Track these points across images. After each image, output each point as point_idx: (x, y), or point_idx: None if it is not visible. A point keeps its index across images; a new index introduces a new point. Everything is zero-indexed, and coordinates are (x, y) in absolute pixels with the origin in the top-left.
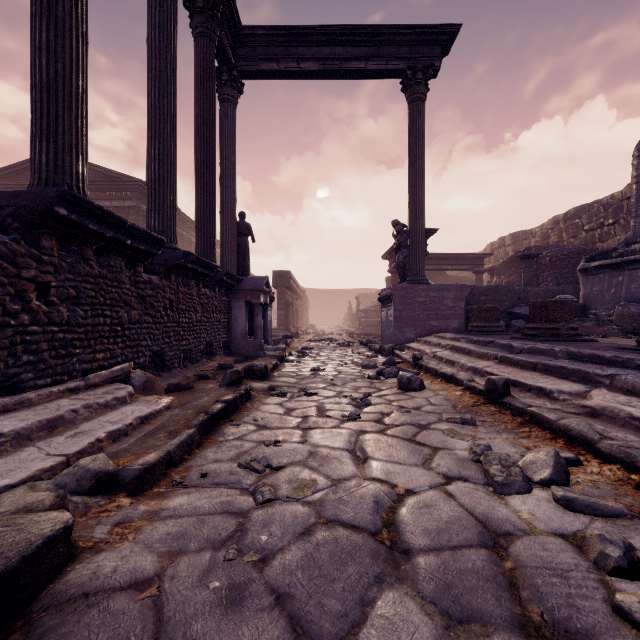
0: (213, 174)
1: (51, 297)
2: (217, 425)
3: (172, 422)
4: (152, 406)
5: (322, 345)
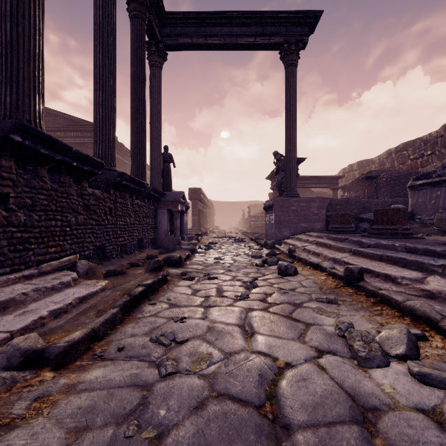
0: (144, 117)
1: (10, 205)
2: (138, 304)
3: (102, 302)
4: (90, 288)
5: (223, 241)
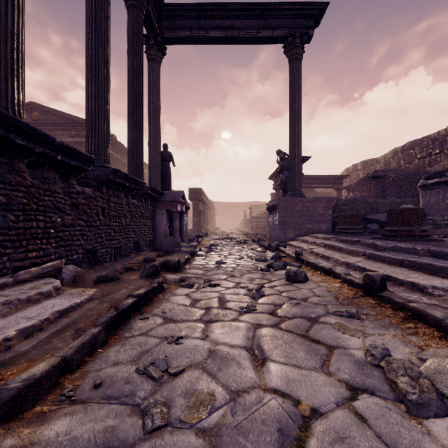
0: (141, 112)
1: None
2: (127, 319)
3: (84, 317)
4: (74, 299)
5: (225, 242)
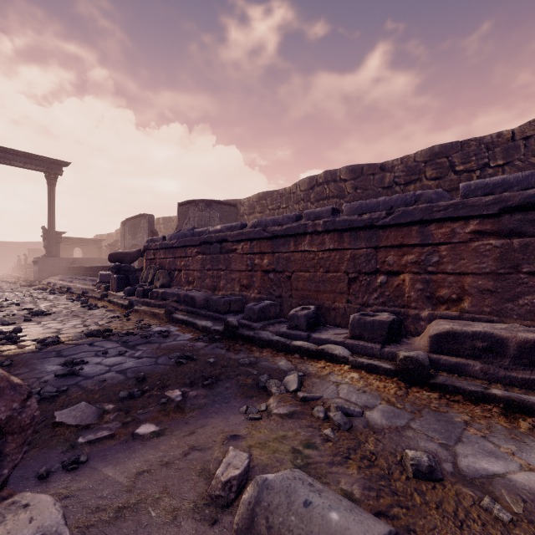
0: None
1: None
2: None
3: None
4: None
5: None
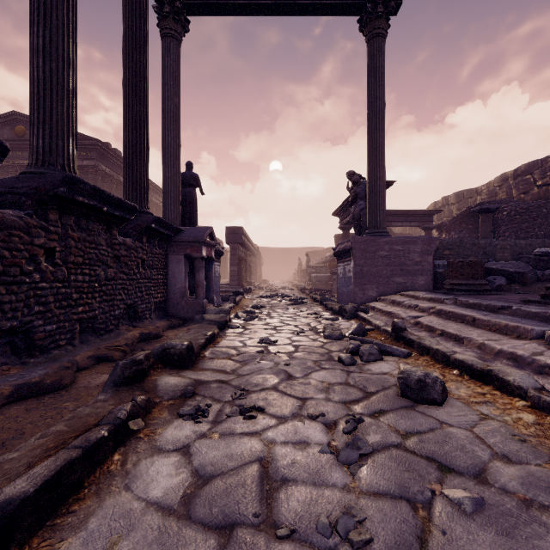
0: (144, 104)
1: None
2: None
3: None
4: None
5: (274, 302)
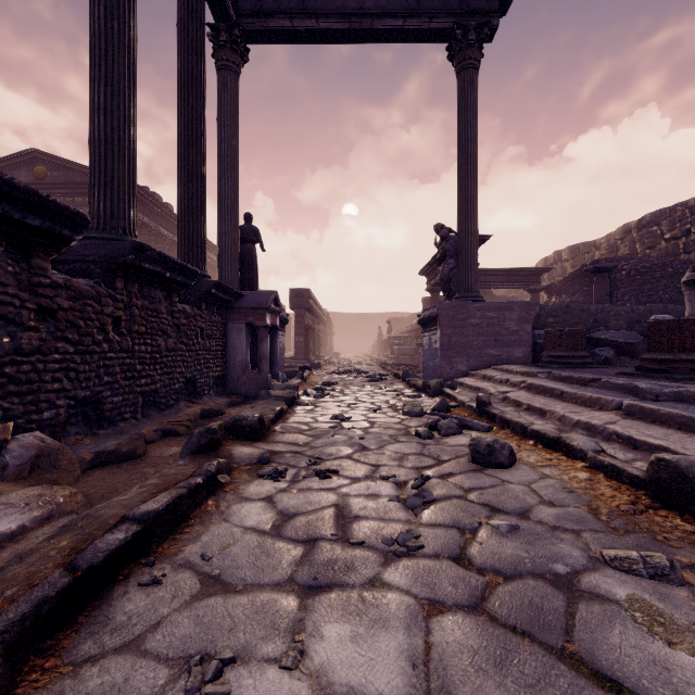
0: (202, 153)
1: None
2: (107, 585)
3: None
4: (3, 521)
5: (348, 379)
